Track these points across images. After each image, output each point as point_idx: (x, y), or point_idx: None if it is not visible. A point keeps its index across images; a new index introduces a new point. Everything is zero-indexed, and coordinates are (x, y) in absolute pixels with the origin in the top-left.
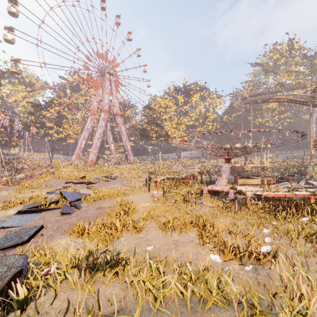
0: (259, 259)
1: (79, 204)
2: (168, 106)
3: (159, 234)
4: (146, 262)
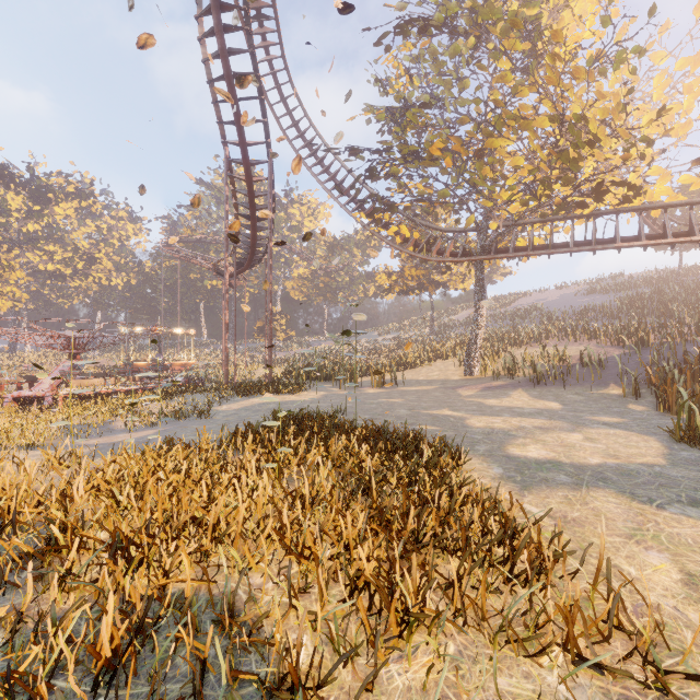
0: None
1: None
2: None
3: None
4: None
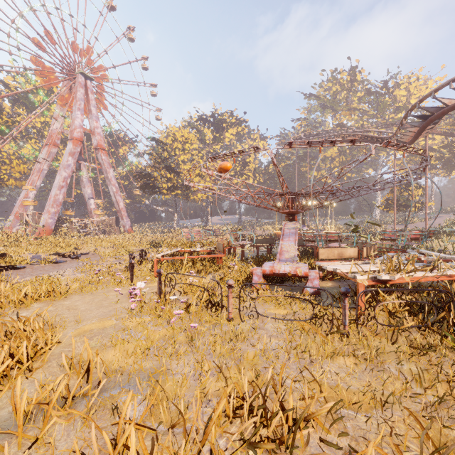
0: None
1: None
2: (188, 140)
3: None
4: None
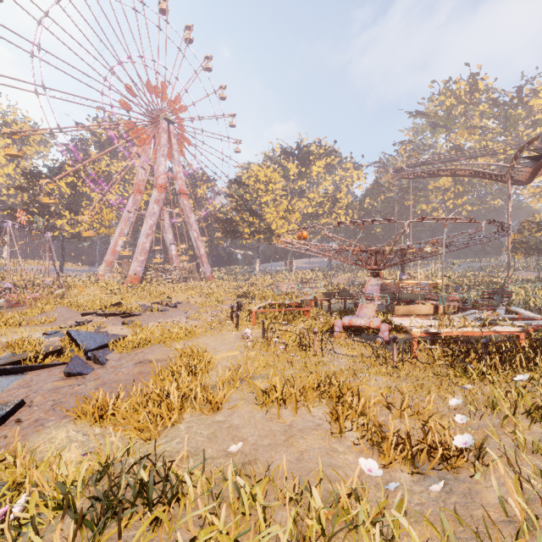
0: (448, 459)
1: (104, 356)
2: (272, 180)
3: (255, 413)
4: (226, 484)
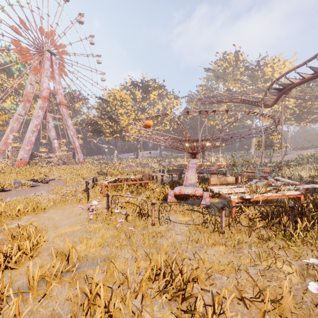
0: None
1: None
2: (125, 99)
3: None
4: None
